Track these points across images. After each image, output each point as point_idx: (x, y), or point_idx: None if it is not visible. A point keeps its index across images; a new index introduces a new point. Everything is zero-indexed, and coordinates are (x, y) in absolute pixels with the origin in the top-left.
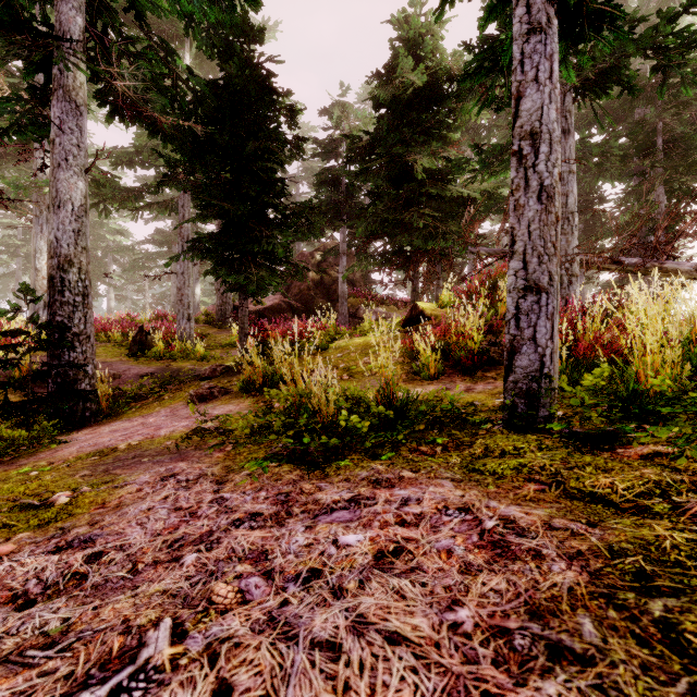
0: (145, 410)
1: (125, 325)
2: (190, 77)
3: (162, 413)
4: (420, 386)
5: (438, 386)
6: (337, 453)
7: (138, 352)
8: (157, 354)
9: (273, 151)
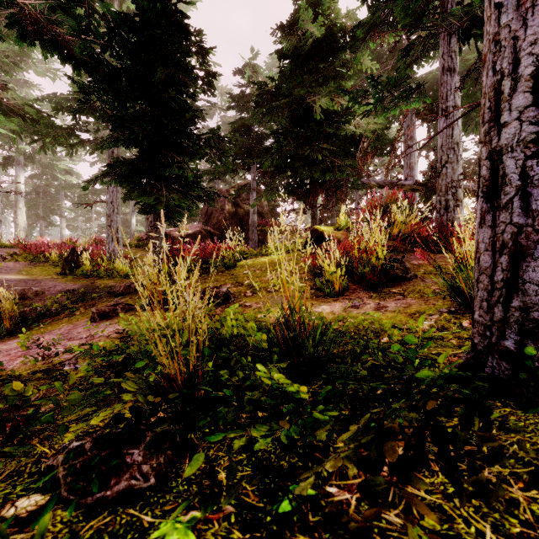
0: (51, 326)
1: (63, 247)
2: (100, 5)
3: (61, 331)
4: (325, 303)
5: (344, 303)
6: (196, 448)
7: (67, 270)
8: (84, 272)
9: (184, 83)
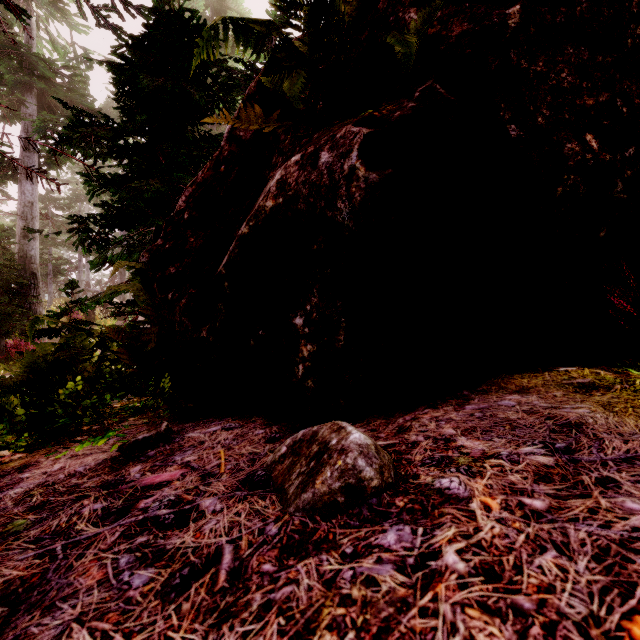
0: None
1: None
2: None
3: None
4: None
5: None
6: None
7: None
8: None
9: None
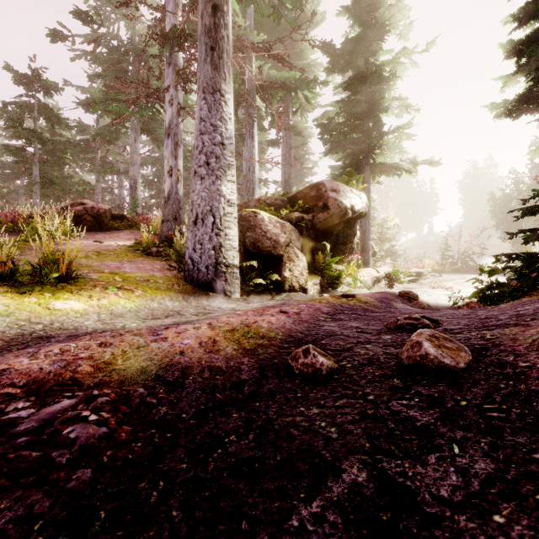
0: None
1: None
2: None
3: None
4: None
5: None
6: None
7: None
8: None
9: None
